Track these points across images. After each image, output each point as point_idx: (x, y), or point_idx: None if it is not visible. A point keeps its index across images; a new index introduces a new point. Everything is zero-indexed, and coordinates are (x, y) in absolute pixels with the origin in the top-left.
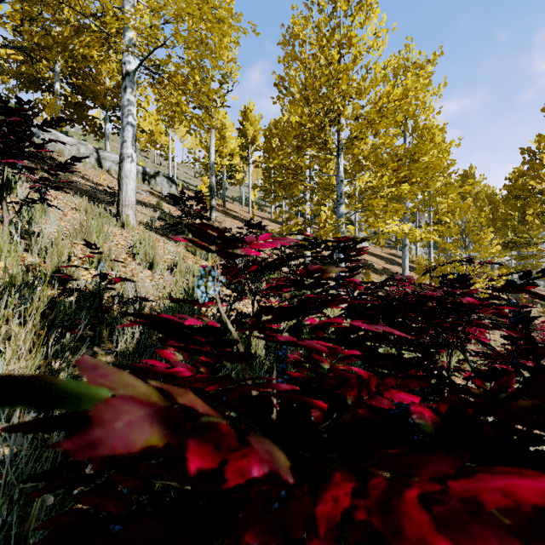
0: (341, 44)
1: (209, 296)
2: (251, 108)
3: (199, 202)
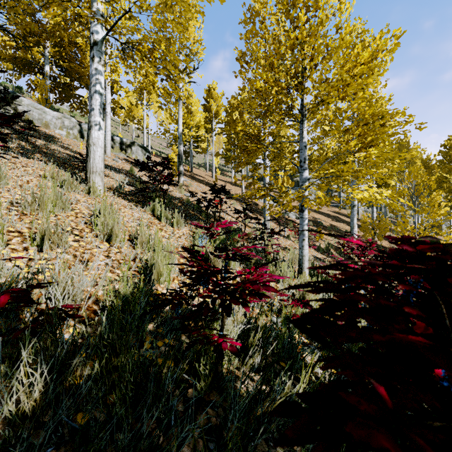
0: (308, 7)
1: None
2: (214, 87)
3: (165, 168)
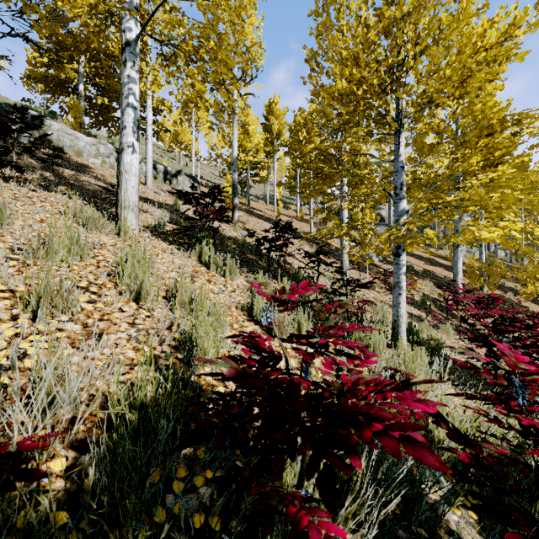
0: None
1: None
2: (276, 101)
3: (215, 200)
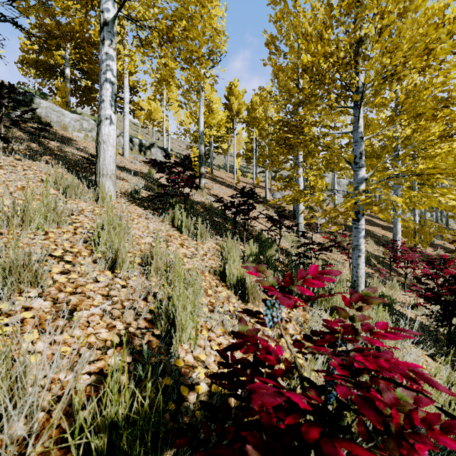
0: None
1: None
2: (236, 84)
3: (187, 169)
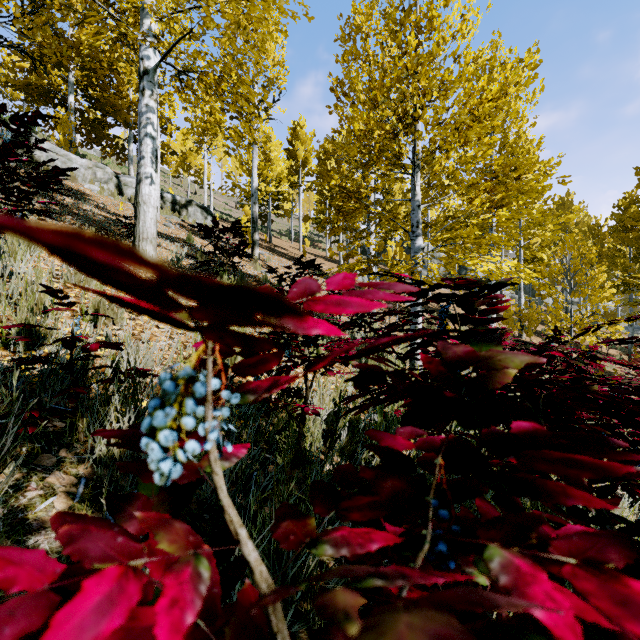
0: (420, 28)
1: (184, 460)
2: (302, 124)
3: (237, 234)
